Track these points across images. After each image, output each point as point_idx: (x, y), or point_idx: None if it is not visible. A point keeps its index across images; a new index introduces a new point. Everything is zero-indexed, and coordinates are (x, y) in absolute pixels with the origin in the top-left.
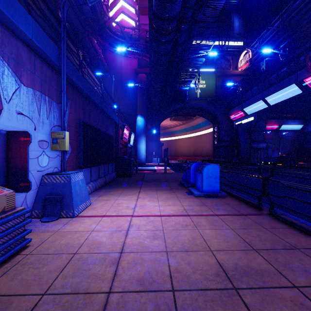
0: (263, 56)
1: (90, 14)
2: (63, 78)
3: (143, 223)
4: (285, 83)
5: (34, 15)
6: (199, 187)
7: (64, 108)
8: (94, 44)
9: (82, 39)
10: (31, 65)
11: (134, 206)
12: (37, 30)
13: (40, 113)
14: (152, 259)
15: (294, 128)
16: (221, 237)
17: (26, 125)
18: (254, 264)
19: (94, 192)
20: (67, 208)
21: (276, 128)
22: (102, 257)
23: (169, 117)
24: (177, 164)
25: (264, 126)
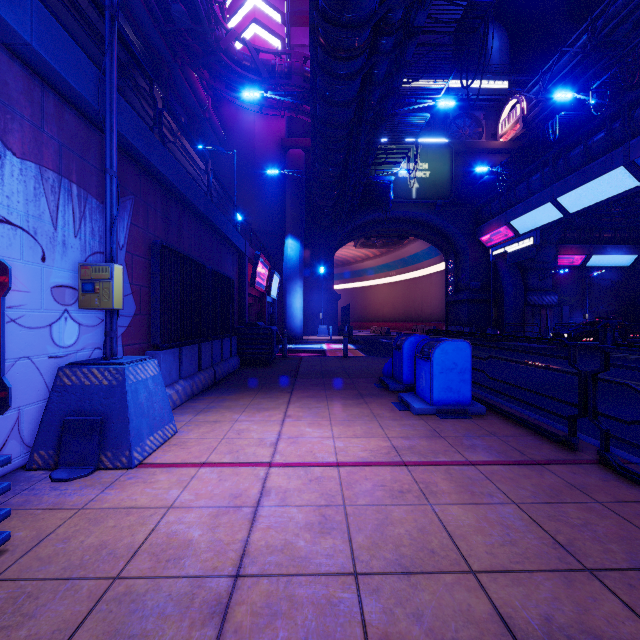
0: (551, 111)
1: (186, 22)
2: (111, 141)
3: (296, 486)
4: (603, 166)
5: (66, 22)
6: (424, 392)
7: (112, 209)
8: (195, 88)
9: (170, 75)
10: (34, 108)
11: (276, 439)
12: (44, 23)
13: (56, 222)
14: (317, 601)
15: (617, 263)
16: (493, 528)
17: (21, 248)
18: (598, 621)
19: (187, 403)
20: (116, 445)
21: (578, 262)
22: (186, 591)
23: (352, 240)
24: (370, 338)
25: (553, 257)
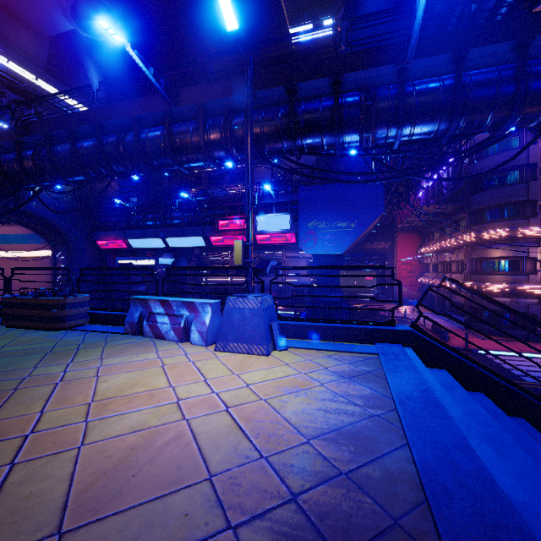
0: None
1: None
2: None
3: None
4: (193, 232)
5: None
6: None
7: None
8: None
9: None
10: None
11: None
12: None
13: None
14: None
15: (167, 262)
16: None
17: None
18: None
19: None
20: None
21: None
22: None
23: None
24: None
25: None
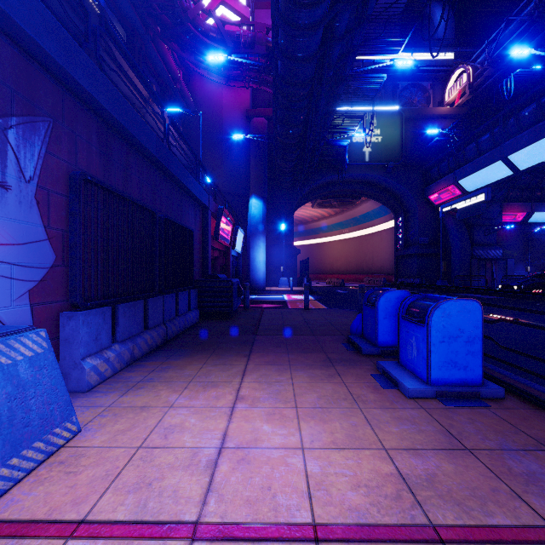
0: (495, 80)
1: None
2: None
3: None
4: None
5: None
6: (414, 364)
7: None
8: (166, 60)
9: (142, 46)
10: None
11: (217, 451)
12: None
13: None
14: None
15: None
16: None
17: None
18: None
19: (122, 372)
20: None
21: (521, 218)
22: None
23: (310, 200)
24: (327, 289)
25: (498, 214)
